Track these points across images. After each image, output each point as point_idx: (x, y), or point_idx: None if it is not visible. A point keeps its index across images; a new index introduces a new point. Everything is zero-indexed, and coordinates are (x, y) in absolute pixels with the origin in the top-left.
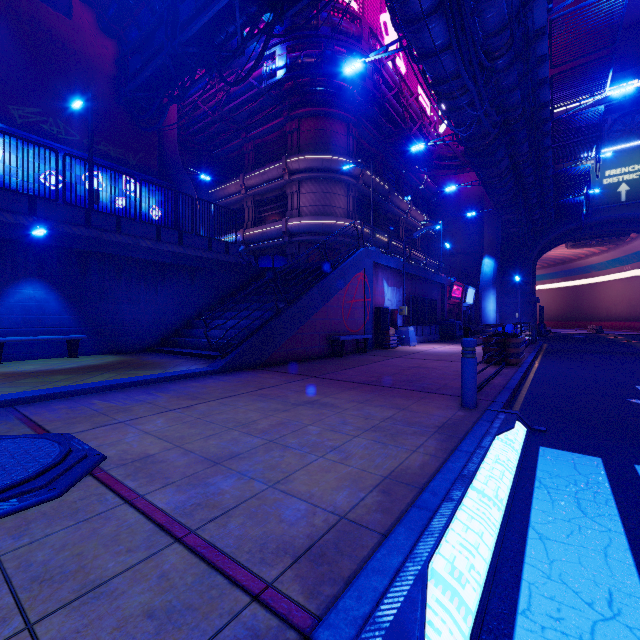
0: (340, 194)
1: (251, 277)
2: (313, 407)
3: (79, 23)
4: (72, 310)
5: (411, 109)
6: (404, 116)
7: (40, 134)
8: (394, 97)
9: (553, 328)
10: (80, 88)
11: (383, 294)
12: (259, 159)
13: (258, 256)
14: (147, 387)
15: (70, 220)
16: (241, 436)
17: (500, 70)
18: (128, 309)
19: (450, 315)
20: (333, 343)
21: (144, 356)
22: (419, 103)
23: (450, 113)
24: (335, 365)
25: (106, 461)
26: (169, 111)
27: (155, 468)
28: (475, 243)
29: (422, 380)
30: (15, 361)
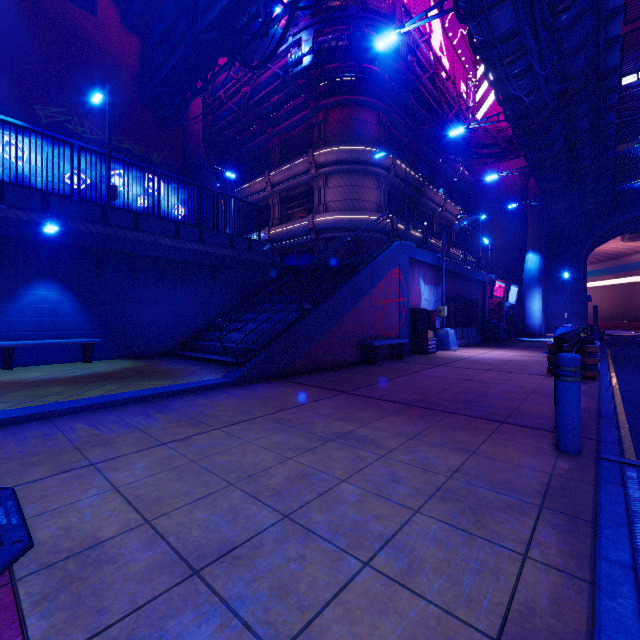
0: (370, 187)
1: (275, 276)
2: (347, 444)
3: (103, 20)
4: (87, 312)
5: (447, 93)
6: (440, 100)
7: (65, 134)
8: (428, 81)
9: (604, 329)
10: (104, 86)
11: (419, 293)
12: (285, 154)
13: (284, 255)
14: (148, 404)
15: (85, 217)
16: (243, 502)
17: (563, 28)
18: (146, 311)
19: (490, 316)
20: (365, 349)
21: (160, 361)
22: (456, 87)
23: (500, 84)
24: (369, 376)
25: (28, 554)
26: (194, 108)
27: (93, 579)
28: (516, 237)
29: (482, 400)
30: (27, 366)
